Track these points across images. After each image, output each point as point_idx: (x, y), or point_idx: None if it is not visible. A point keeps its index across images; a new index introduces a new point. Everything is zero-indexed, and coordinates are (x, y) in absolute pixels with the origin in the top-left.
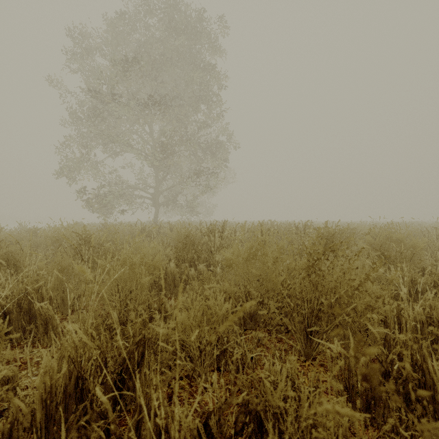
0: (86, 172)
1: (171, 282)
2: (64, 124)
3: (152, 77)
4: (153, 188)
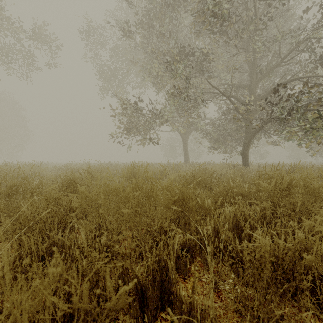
0: None
1: None
2: None
3: None
4: None
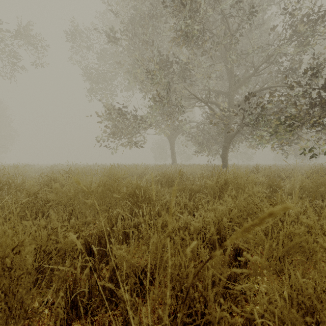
0: None
1: None
2: None
3: None
4: None
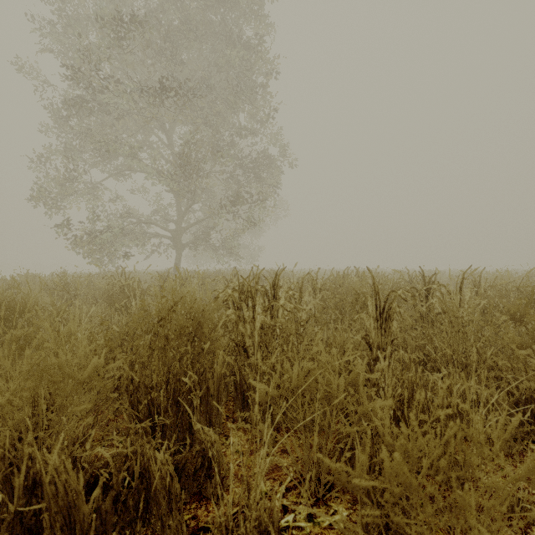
0: (75, 199)
1: (57, 531)
2: (45, 131)
3: (167, 56)
4: (174, 223)
